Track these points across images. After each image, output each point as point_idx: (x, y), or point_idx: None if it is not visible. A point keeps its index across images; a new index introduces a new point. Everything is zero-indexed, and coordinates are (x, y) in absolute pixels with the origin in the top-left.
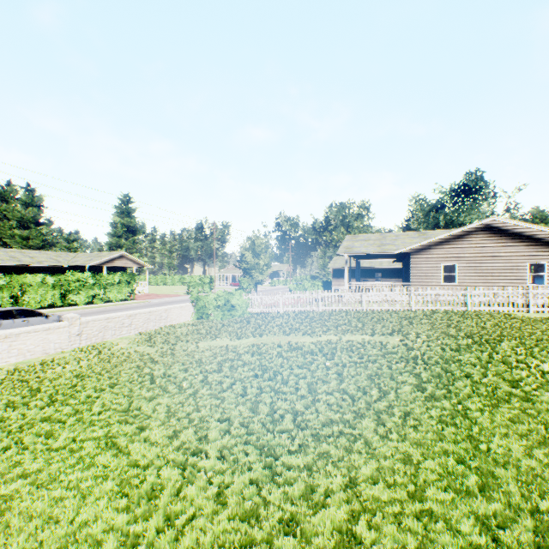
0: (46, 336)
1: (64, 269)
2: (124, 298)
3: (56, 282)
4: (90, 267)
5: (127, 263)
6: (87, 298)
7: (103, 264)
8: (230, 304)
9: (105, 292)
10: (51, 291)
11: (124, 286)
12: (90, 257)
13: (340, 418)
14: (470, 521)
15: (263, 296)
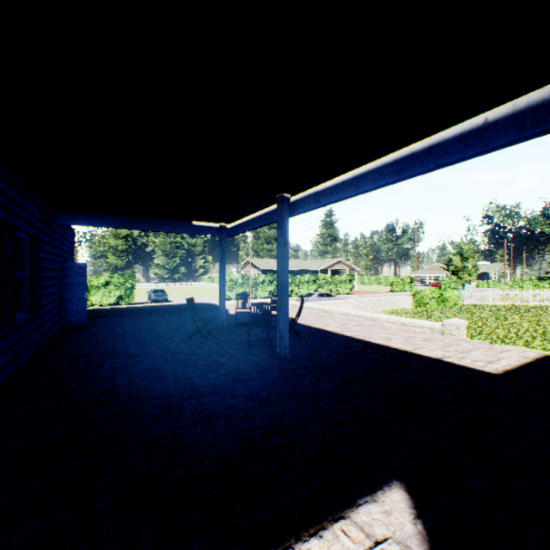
0: (346, 305)
1: (303, 272)
2: (347, 292)
3: (312, 280)
4: (317, 270)
5: (342, 267)
6: (327, 291)
7: (327, 268)
8: (443, 297)
9: (336, 288)
10: (310, 285)
11: (348, 283)
12: (318, 263)
13: (512, 323)
14: (540, 330)
15: (473, 292)
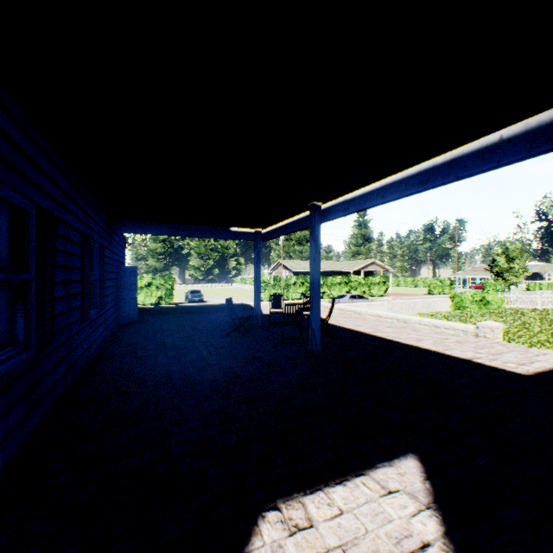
0: (379, 308)
1: (335, 273)
2: (381, 294)
3: (344, 282)
4: (349, 271)
5: (375, 268)
6: (360, 293)
7: (360, 269)
8: (485, 300)
9: (369, 290)
10: (342, 287)
11: (381, 285)
12: (350, 264)
13: None
14: None
15: (519, 295)
